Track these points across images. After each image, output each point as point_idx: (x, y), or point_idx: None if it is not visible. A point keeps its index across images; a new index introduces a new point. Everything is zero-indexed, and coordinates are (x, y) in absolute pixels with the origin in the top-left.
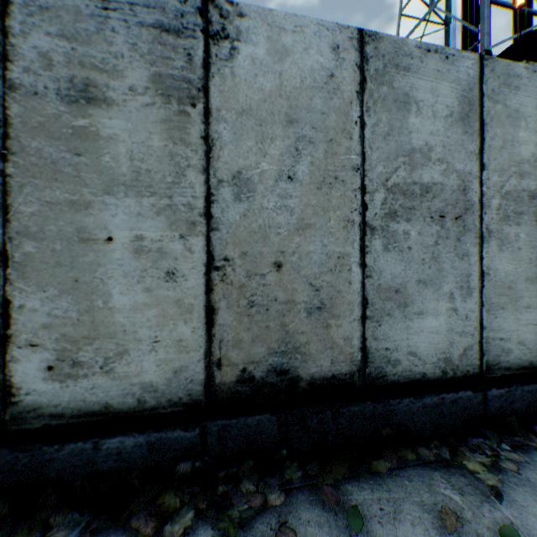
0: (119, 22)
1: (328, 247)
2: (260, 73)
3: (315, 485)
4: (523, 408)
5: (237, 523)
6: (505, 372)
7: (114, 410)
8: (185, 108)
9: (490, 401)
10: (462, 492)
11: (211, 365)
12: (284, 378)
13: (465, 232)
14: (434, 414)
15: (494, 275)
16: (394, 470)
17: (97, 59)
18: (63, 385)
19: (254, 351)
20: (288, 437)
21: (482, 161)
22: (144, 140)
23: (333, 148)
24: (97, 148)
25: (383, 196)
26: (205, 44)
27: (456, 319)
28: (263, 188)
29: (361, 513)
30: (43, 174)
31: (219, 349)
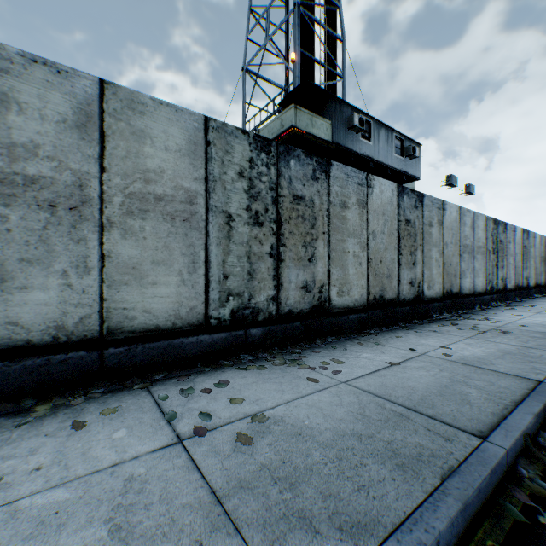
0: None
1: None
2: None
3: None
4: (146, 361)
5: None
6: (131, 334)
7: None
8: None
9: (109, 358)
10: (1, 428)
11: None
12: None
13: (83, 221)
14: (38, 374)
15: (118, 258)
16: None
17: None
18: None
19: None
20: None
21: (104, 165)
22: None
23: None
24: None
25: None
26: None
27: (73, 293)
28: None
29: None
30: None
31: None
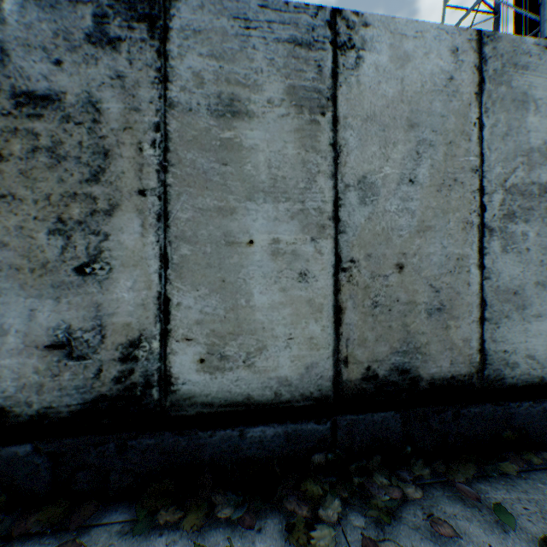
0: (258, 39)
1: (447, 249)
2: (383, 80)
3: (445, 482)
4: None
5: (387, 512)
6: None
7: (254, 402)
8: (316, 117)
9: None
10: None
11: (338, 362)
12: (406, 378)
13: None
14: None
15: None
16: (521, 473)
17: (240, 75)
18: (212, 377)
19: (378, 350)
20: (411, 435)
21: None
22: (280, 149)
23: (452, 150)
24: (240, 158)
25: (501, 197)
26: (333, 55)
27: None
28: (385, 191)
29: (508, 511)
30: (195, 184)
31: (346, 347)
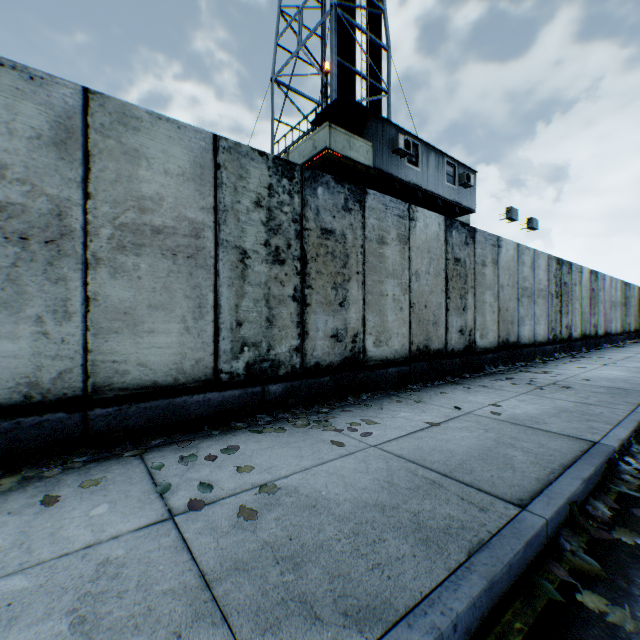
0: None
1: None
2: None
3: None
4: (141, 423)
5: None
6: (122, 392)
7: None
8: None
9: (95, 421)
10: None
11: None
12: None
13: (63, 257)
14: (6, 441)
15: (107, 301)
16: None
17: None
18: None
19: None
20: None
21: (88, 190)
22: None
23: None
24: None
25: None
26: None
27: (50, 343)
28: None
29: None
30: None
31: None
